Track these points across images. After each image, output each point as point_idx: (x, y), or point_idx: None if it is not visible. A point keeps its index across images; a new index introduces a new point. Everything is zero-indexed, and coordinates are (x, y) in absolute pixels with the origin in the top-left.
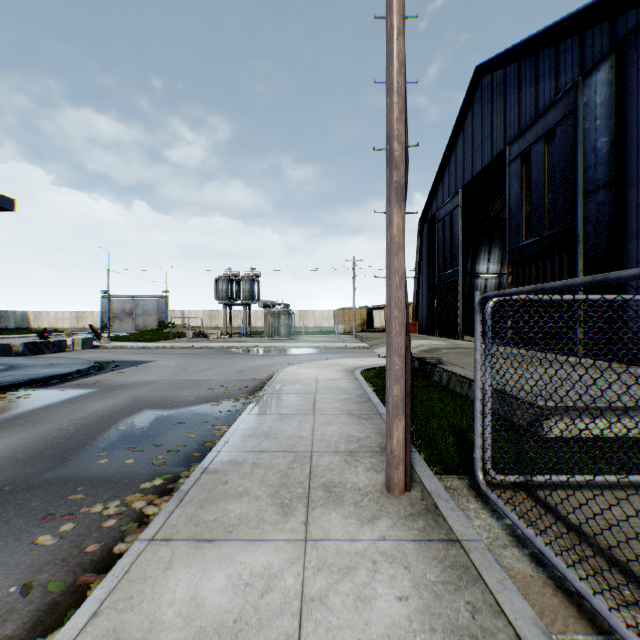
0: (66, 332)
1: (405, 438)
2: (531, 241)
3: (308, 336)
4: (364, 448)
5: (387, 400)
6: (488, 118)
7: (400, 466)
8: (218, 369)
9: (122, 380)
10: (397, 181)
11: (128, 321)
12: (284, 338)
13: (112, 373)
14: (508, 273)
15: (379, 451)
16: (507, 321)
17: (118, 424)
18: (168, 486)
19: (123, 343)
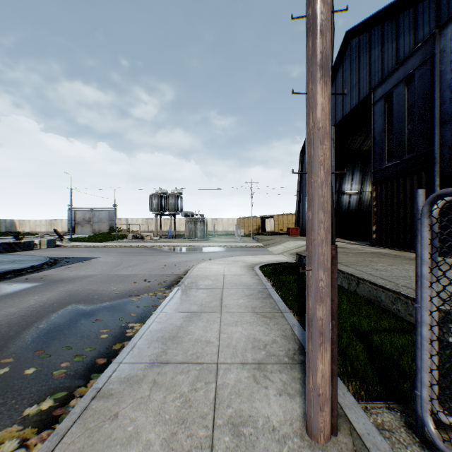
0: (40, 235)
1: (330, 369)
2: (393, 163)
3: (218, 238)
4: (272, 357)
5: (308, 323)
6: (356, 70)
7: (326, 406)
8: (146, 264)
9: (65, 274)
10: (322, 51)
11: (87, 227)
12: (200, 239)
13: (60, 268)
14: (373, 189)
15: (288, 362)
16: (372, 226)
17: (41, 321)
18: (55, 412)
19: (79, 243)
